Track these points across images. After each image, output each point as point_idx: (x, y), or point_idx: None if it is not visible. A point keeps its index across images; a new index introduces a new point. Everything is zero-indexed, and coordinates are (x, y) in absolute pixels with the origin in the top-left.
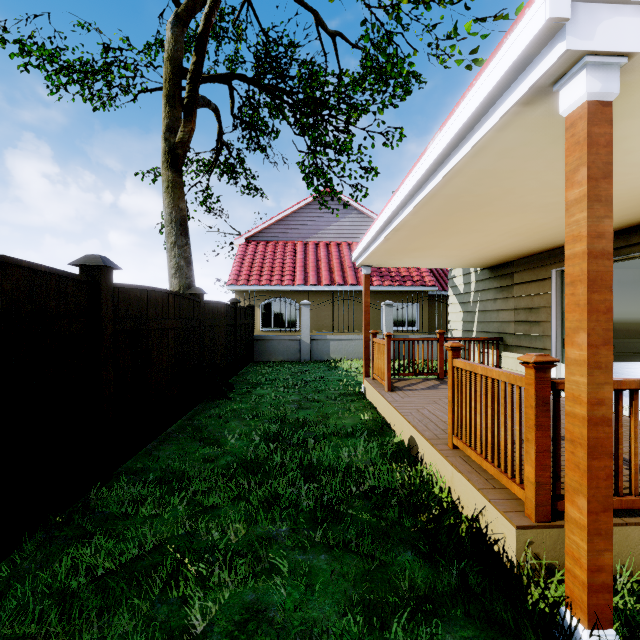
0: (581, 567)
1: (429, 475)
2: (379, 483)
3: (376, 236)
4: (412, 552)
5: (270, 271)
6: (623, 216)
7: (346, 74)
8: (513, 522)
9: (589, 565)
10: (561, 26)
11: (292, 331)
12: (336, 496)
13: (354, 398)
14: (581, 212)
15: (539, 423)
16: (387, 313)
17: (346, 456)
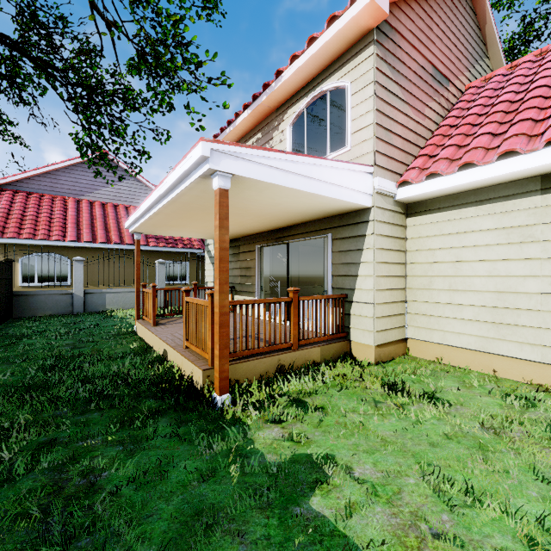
0: (218, 372)
1: (171, 366)
2: (139, 377)
3: (143, 214)
4: (153, 399)
5: (34, 225)
6: (277, 223)
7: (120, 76)
8: (202, 368)
9: (220, 370)
10: (208, 158)
11: (62, 286)
12: (107, 388)
13: (127, 336)
14: (218, 231)
15: (213, 321)
16: (160, 269)
17: (116, 368)
